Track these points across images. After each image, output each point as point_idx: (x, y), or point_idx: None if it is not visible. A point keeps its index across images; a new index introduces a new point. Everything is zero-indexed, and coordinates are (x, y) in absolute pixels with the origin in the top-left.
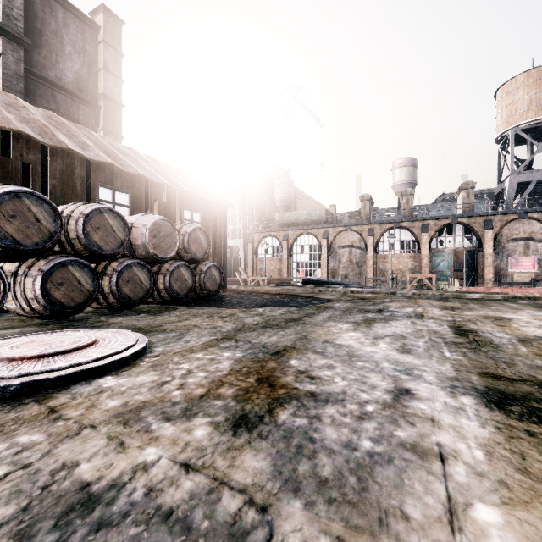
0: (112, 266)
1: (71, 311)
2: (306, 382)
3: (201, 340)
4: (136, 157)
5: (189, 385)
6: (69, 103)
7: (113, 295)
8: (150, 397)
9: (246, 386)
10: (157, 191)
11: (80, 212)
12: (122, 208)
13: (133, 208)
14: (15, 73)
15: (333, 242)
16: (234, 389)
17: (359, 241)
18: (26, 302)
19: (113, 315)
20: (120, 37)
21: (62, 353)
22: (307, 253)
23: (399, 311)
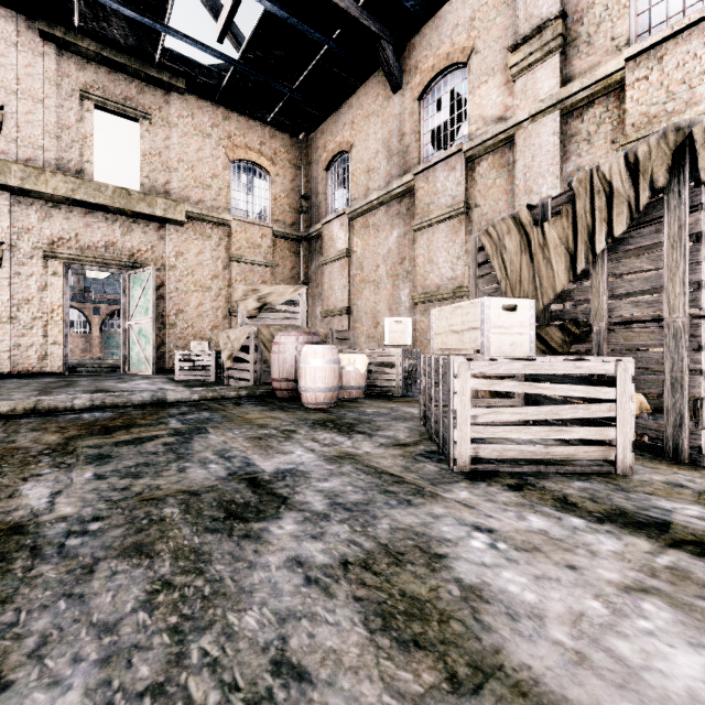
0: None
1: None
2: None
3: None
4: None
5: None
6: None
7: None
8: None
9: None
10: None
11: None
12: None
13: None
14: None
15: None
16: None
17: None
18: None
19: None
20: None
21: None
22: None
23: None
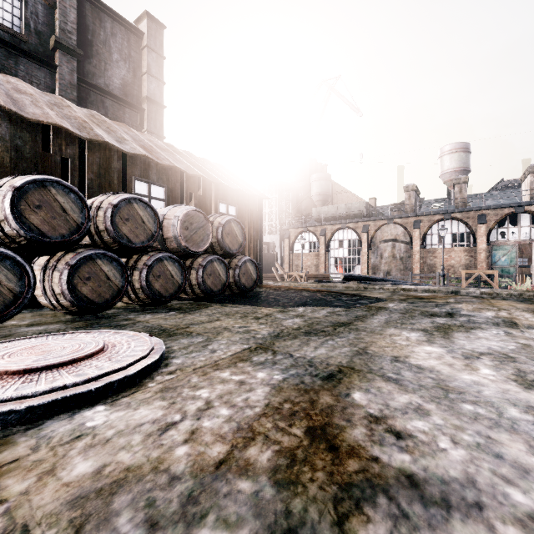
0: (142, 260)
1: (99, 307)
2: (389, 444)
3: (230, 349)
4: (173, 151)
5: (203, 435)
6: (116, 108)
7: (143, 291)
8: (140, 458)
9: (290, 445)
10: (193, 184)
11: (109, 202)
12: (158, 202)
13: (168, 202)
14: (69, 82)
15: (374, 236)
16: (271, 452)
17: (403, 235)
18: (54, 298)
19: (142, 312)
20: (162, 41)
21: (54, 367)
22: (346, 248)
23: (476, 315)
